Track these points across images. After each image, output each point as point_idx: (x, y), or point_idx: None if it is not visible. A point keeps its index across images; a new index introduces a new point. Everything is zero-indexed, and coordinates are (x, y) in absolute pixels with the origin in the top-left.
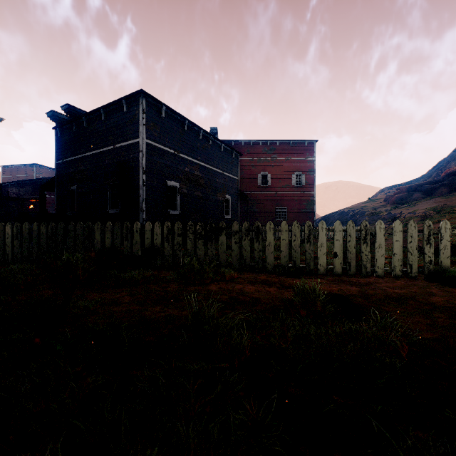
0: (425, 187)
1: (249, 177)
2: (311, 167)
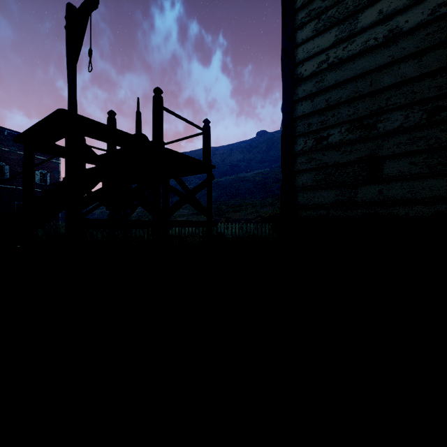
0: None
1: None
2: (56, 169)
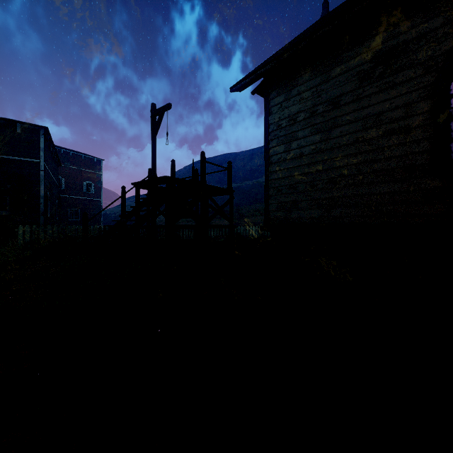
0: None
1: None
2: (99, 179)
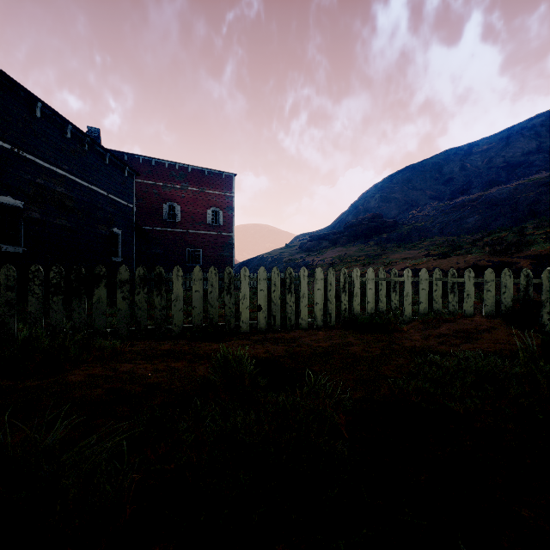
0: (331, 237)
1: (150, 206)
2: (229, 204)
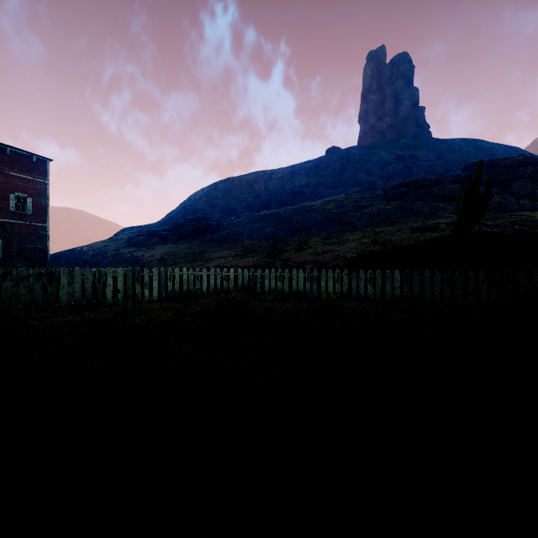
0: (161, 234)
1: None
2: (42, 192)
